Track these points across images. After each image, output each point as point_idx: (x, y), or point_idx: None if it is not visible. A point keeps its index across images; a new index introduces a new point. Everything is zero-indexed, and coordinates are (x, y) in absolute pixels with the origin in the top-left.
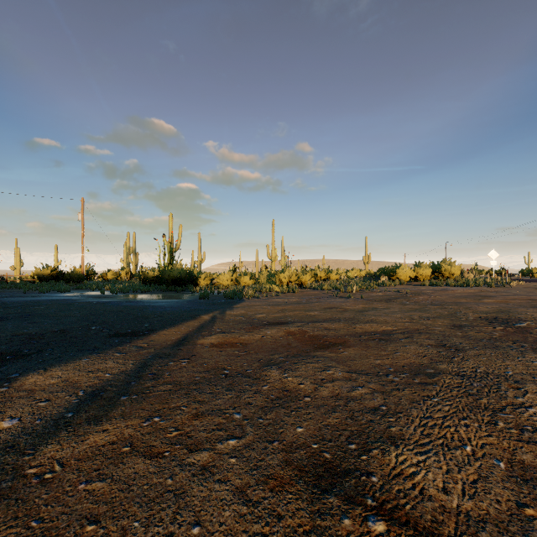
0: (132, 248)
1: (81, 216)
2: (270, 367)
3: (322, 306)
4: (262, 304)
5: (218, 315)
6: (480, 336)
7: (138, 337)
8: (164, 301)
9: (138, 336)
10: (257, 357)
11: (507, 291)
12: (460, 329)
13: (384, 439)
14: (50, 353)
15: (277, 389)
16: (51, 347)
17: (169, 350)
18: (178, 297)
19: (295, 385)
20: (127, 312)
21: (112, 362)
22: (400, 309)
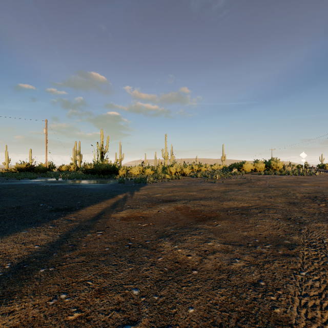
0: (78, 151)
1: (45, 130)
2: (164, 238)
3: (198, 188)
4: (158, 187)
5: (129, 194)
6: (311, 210)
7: (71, 212)
8: (95, 185)
9: (70, 211)
10: (154, 228)
11: (314, 178)
12: (295, 205)
13: (272, 324)
14: (1, 226)
15: (169, 261)
16: (5, 221)
17: (90, 222)
18: (105, 182)
19: (184, 257)
20: (68, 193)
21: (44, 234)
22: (249, 190)
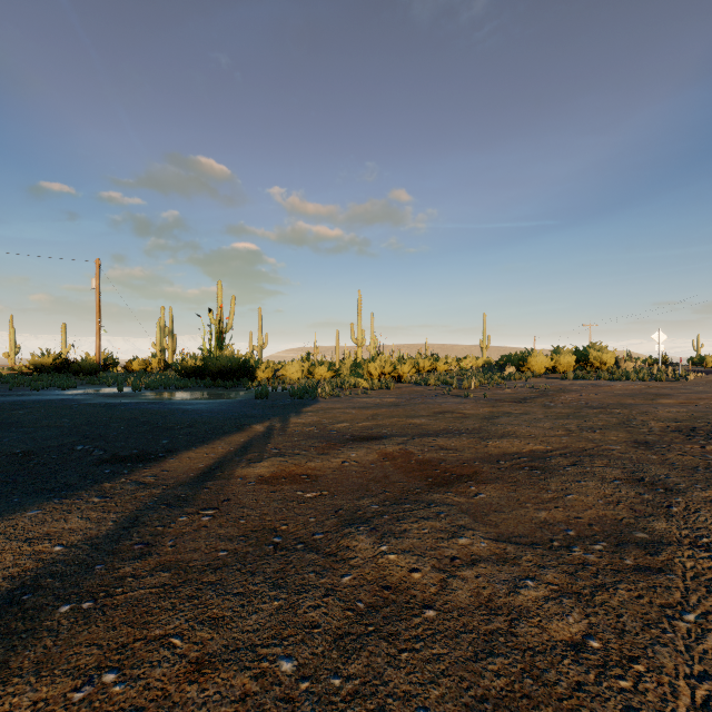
0: (168, 329)
1: (96, 283)
2: (356, 527)
3: (431, 410)
4: (343, 407)
5: (278, 424)
6: (688, 461)
7: (146, 464)
8: (203, 402)
9: (145, 462)
10: (333, 503)
11: (685, 387)
12: (649, 448)
13: None
14: None
15: (369, 584)
16: None
17: (187, 489)
18: (226, 396)
19: (404, 574)
20: (143, 420)
21: (79, 517)
22: (545, 414)
